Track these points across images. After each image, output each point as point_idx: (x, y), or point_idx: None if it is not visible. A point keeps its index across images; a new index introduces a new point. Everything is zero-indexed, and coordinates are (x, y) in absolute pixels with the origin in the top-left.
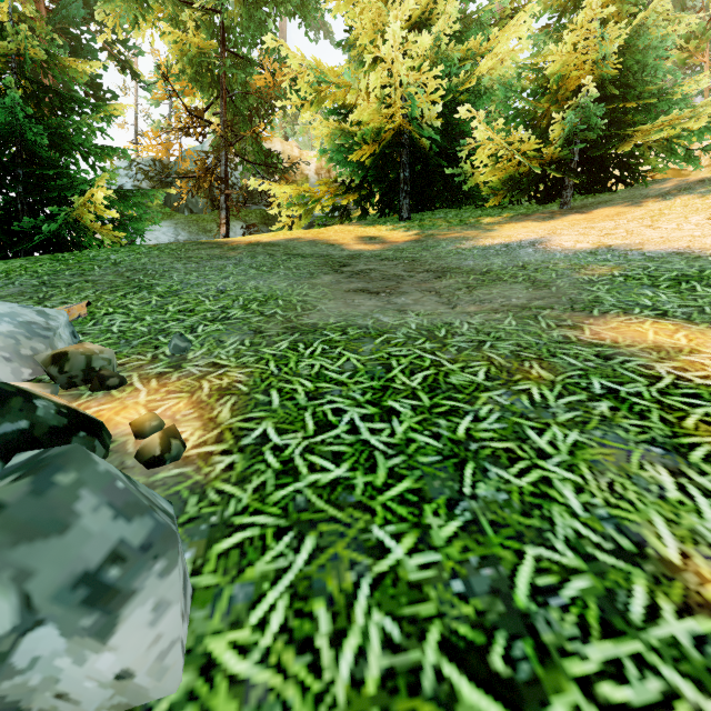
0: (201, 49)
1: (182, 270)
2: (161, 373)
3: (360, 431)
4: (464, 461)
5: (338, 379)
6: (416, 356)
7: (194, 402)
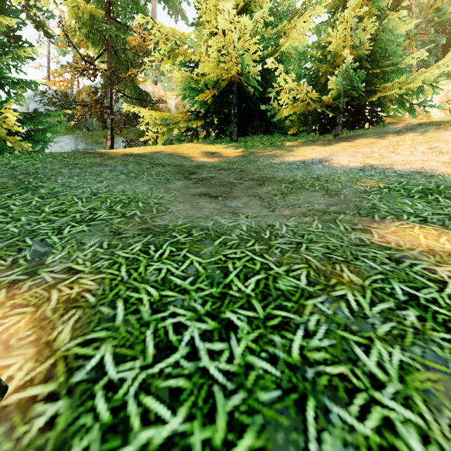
0: (92, 15)
1: (67, 174)
2: (14, 282)
3: (199, 355)
4: (304, 397)
5: (181, 285)
6: (248, 258)
7: (36, 319)
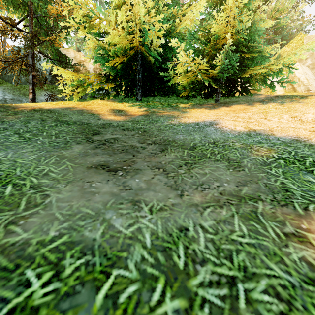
0: None
1: None
2: None
3: None
4: None
5: None
6: None
7: None
